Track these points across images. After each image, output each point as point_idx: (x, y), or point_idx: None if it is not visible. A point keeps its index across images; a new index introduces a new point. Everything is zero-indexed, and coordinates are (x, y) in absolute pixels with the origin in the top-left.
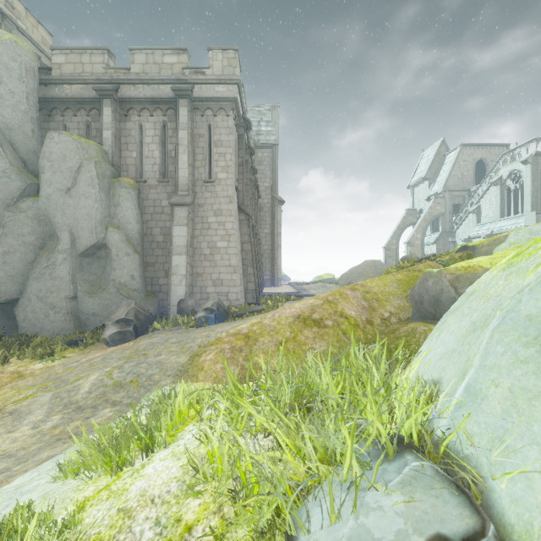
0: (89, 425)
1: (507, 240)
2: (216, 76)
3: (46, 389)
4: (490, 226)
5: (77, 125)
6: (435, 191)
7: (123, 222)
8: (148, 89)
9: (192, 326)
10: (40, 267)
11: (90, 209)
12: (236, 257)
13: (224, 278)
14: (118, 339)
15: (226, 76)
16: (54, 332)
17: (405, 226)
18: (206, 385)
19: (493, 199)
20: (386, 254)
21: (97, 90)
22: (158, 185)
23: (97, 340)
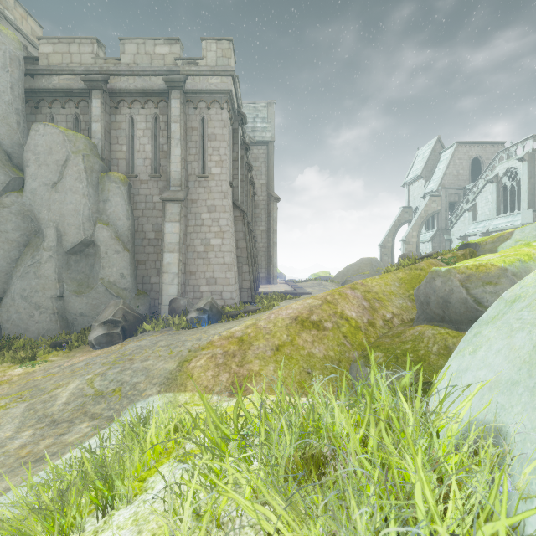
0: (61, 445)
1: (513, 237)
2: (210, 67)
3: (21, 399)
4: (486, 224)
5: (65, 118)
6: (431, 189)
7: (113, 218)
8: (139, 80)
9: (183, 327)
10: (24, 265)
11: (78, 204)
12: (230, 255)
13: (218, 276)
14: (105, 341)
15: (220, 67)
16: (39, 333)
17: (400, 223)
18: (195, 396)
19: (489, 197)
20: (382, 252)
21: (86, 80)
22: (150, 180)
23: (83, 342)
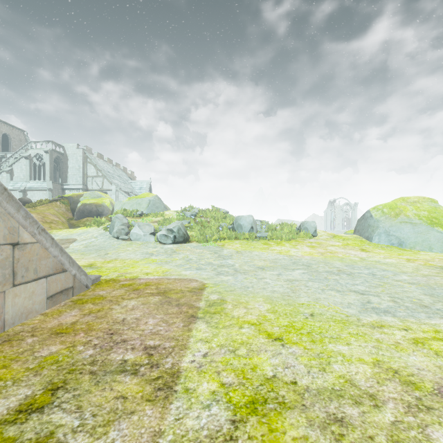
0: None
1: (84, 196)
2: None
3: None
4: (23, 185)
5: None
6: None
7: None
8: None
9: None
10: None
11: None
12: None
13: None
14: None
15: None
16: None
17: None
18: None
19: (24, 167)
20: None
21: None
22: None
23: None
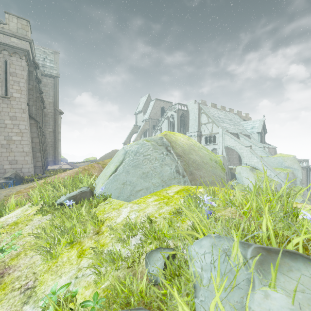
0: None
1: None
2: (12, 32)
3: None
4: None
5: None
6: (146, 118)
7: None
8: None
9: None
10: None
11: None
12: (28, 146)
13: (18, 159)
14: None
15: (20, 34)
16: None
17: (133, 133)
18: None
19: (166, 125)
20: None
21: None
22: None
23: None
